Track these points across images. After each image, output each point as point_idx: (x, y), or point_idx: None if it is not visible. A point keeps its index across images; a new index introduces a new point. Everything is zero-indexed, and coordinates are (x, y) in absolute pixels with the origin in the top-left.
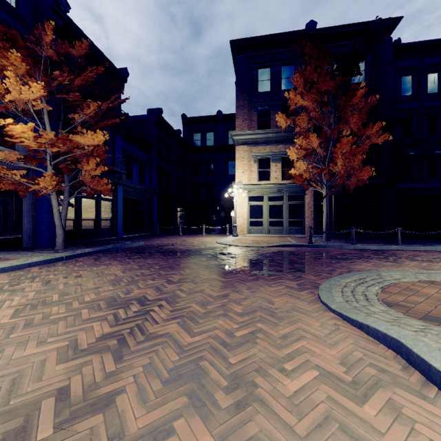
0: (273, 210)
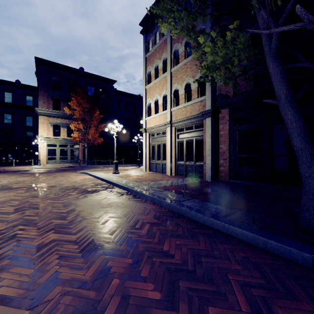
0: (62, 151)
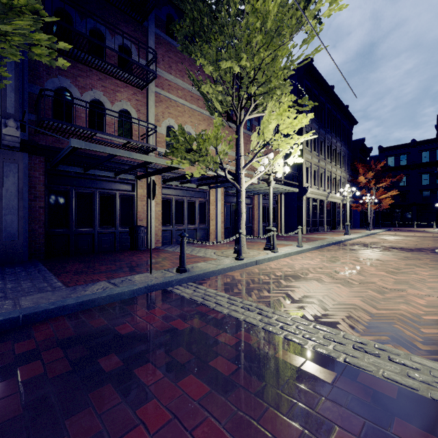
0: None
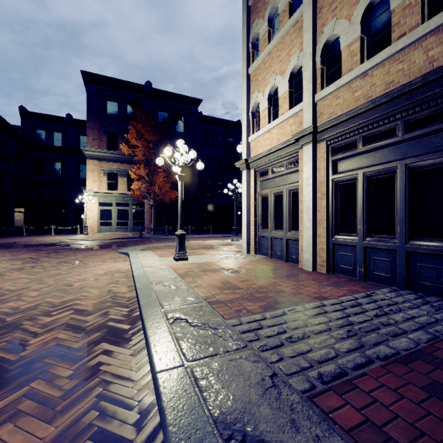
0: (120, 214)
